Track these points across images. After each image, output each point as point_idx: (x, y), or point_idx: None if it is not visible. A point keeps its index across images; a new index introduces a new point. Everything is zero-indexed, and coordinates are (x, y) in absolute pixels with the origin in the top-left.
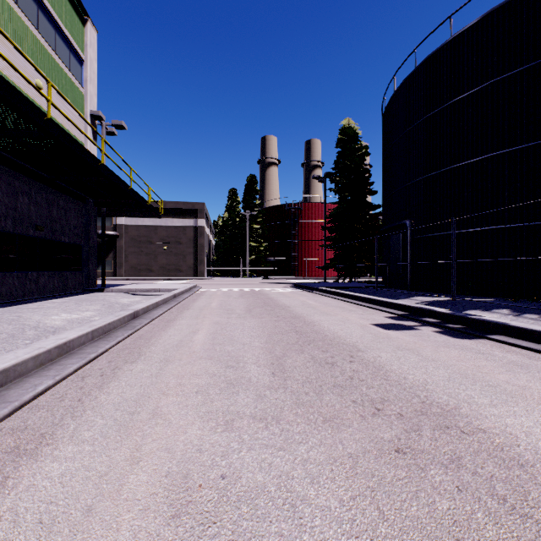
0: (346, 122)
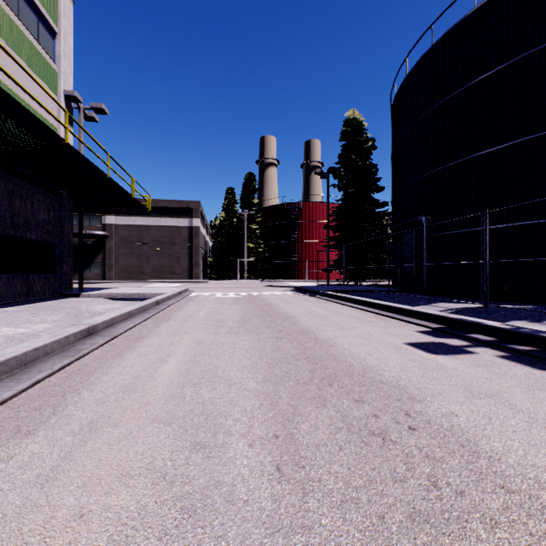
0: (350, 114)
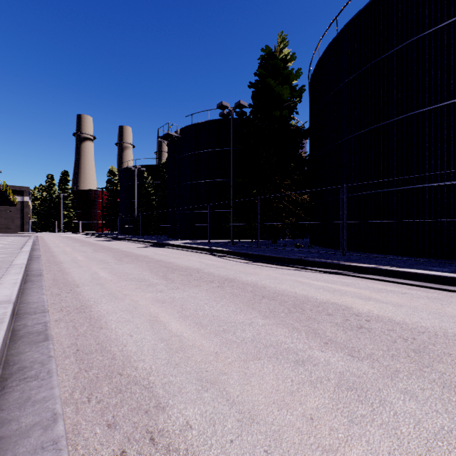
0: (111, 168)
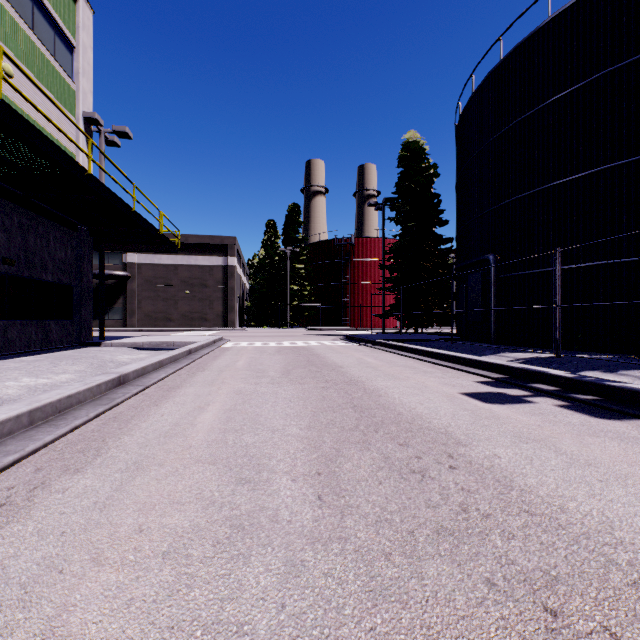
0: (410, 136)
